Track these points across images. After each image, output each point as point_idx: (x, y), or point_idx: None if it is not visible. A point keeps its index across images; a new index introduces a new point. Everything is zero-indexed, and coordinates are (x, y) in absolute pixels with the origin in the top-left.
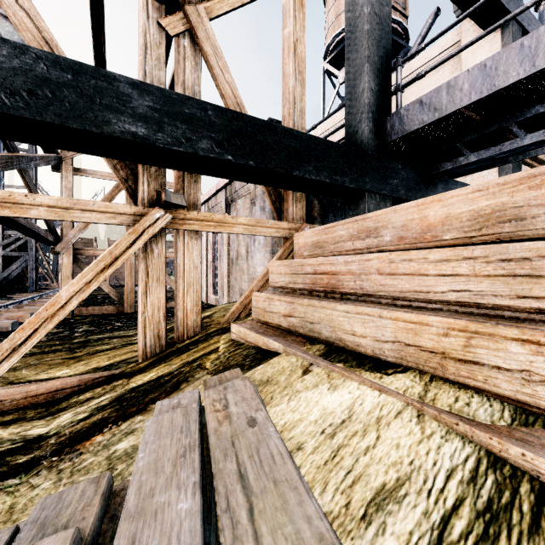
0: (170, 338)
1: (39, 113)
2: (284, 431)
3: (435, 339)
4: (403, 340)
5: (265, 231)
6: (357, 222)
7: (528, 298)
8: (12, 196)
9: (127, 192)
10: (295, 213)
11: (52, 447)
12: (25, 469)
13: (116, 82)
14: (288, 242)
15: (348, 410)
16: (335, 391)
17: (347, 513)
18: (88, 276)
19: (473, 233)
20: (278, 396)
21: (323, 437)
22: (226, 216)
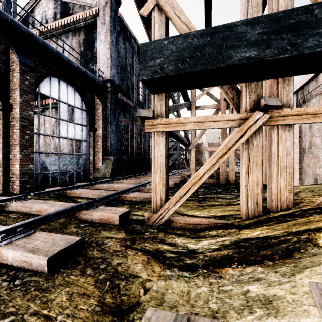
0: (263, 206)
1: (194, 67)
2: None
3: None
4: None
5: None
6: None
7: None
8: (179, 120)
9: (233, 106)
10: None
11: (201, 261)
12: (190, 269)
13: (235, 27)
14: None
15: None
16: None
17: None
18: (213, 160)
19: None
20: None
21: None
22: (321, 107)
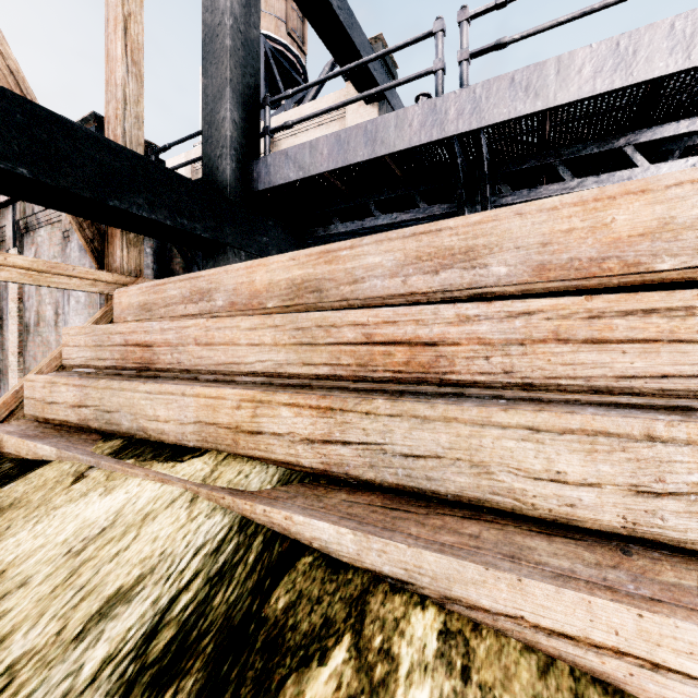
0: None
1: None
2: (10, 568)
3: (231, 413)
4: (204, 419)
5: (68, 281)
6: (190, 281)
7: (310, 365)
8: None
9: None
10: (127, 261)
11: None
12: None
13: None
14: (112, 301)
15: (116, 514)
16: (108, 495)
17: (56, 640)
18: None
19: (290, 302)
20: (19, 522)
21: (66, 558)
22: None
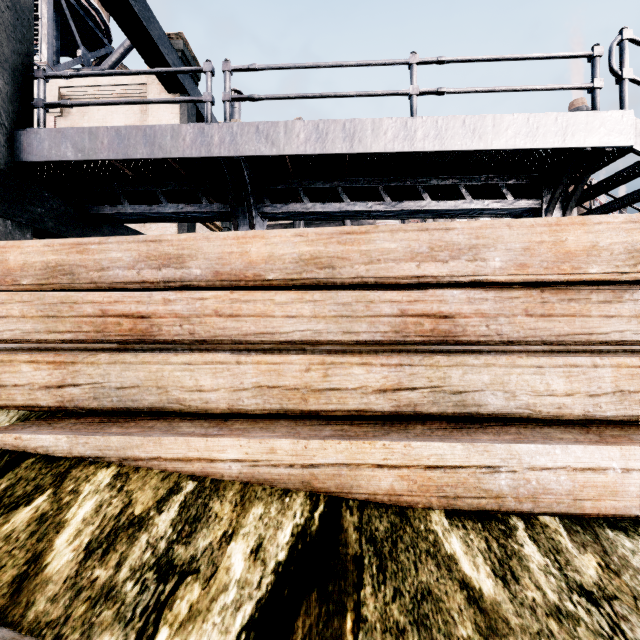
0: None
1: None
2: None
3: None
4: None
5: None
6: None
7: (56, 333)
8: None
9: None
10: None
11: None
12: None
13: None
14: None
15: None
16: None
17: None
18: None
19: (45, 281)
20: None
21: None
22: None
